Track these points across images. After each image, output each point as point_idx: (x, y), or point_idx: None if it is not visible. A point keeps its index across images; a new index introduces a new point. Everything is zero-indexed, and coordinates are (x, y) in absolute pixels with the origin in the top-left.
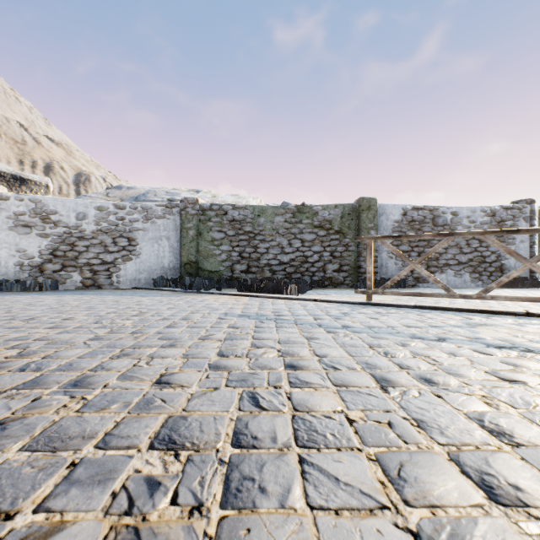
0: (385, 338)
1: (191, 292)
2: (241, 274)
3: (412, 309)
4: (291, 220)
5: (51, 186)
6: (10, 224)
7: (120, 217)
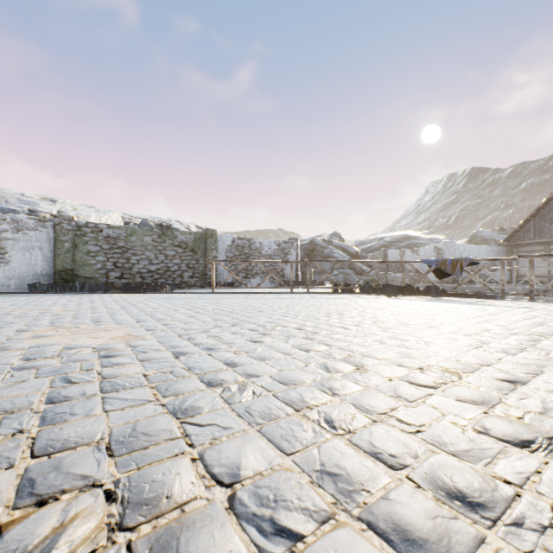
0: (219, 299)
1: (83, 293)
2: (116, 280)
3: (232, 294)
4: (158, 240)
5: None
6: None
7: None
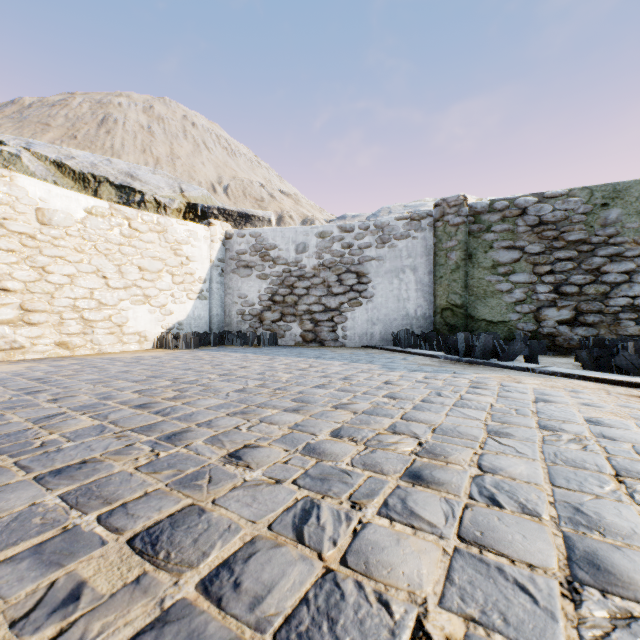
0: None
1: (471, 362)
2: (559, 328)
3: None
4: None
5: (273, 219)
6: (233, 266)
7: (346, 243)
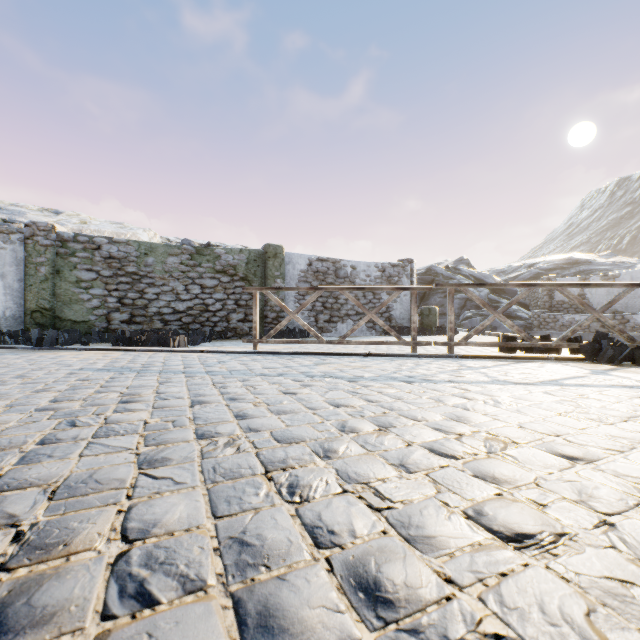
0: (234, 377)
1: (41, 348)
2: (122, 325)
3: (289, 355)
4: (189, 262)
5: None
6: None
7: None
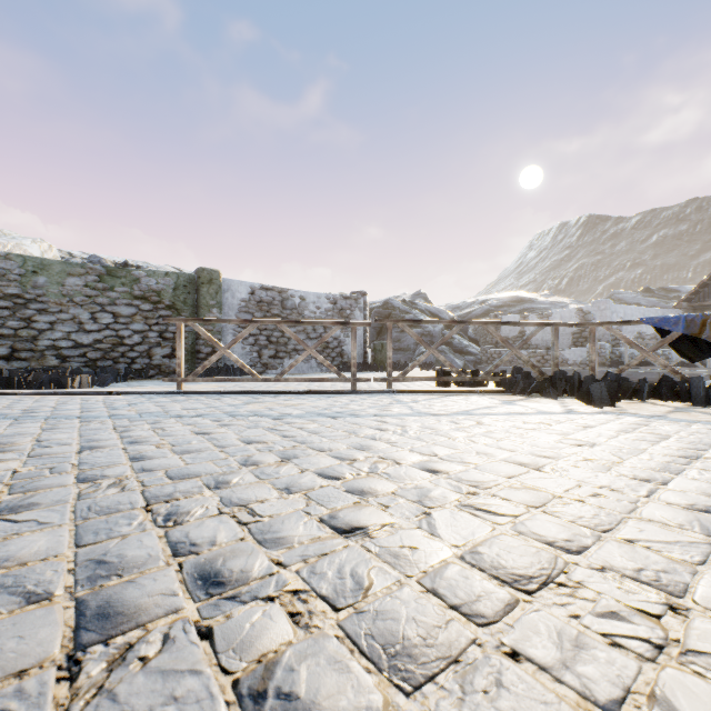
0: (143, 420)
1: None
2: None
3: (219, 395)
4: (97, 285)
5: None
6: None
7: None
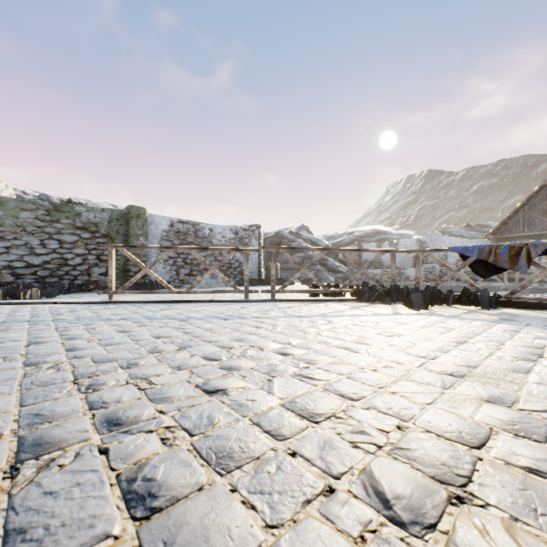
0: (79, 323)
1: None
2: None
3: (143, 303)
4: (45, 218)
5: None
6: None
7: None
